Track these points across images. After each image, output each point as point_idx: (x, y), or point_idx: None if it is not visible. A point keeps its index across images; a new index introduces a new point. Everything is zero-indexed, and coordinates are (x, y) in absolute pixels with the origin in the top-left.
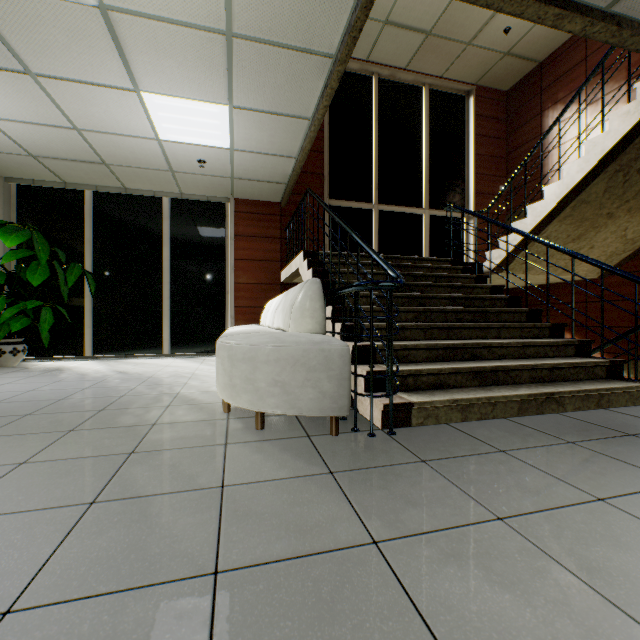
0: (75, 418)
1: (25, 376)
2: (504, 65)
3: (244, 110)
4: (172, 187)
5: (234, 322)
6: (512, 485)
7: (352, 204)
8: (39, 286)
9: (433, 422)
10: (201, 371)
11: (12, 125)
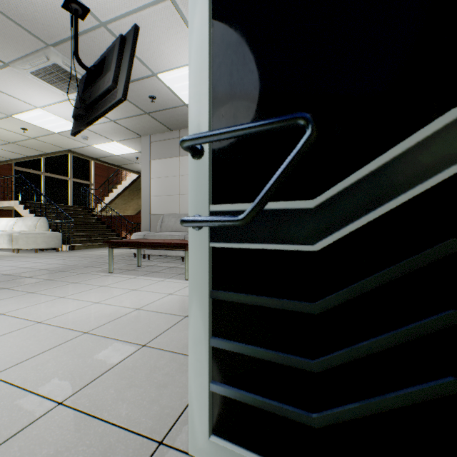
0: None
1: None
2: None
3: None
4: None
5: None
6: (94, 251)
7: (30, 170)
8: None
9: (80, 249)
10: None
11: None
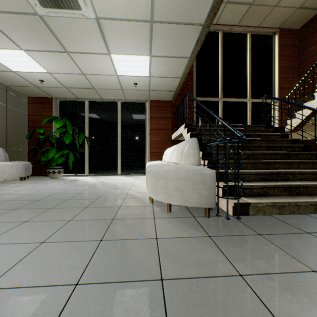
0: (87, 202)
1: (64, 182)
2: (297, 14)
3: (156, 57)
4: (122, 97)
5: (149, 159)
6: None
7: (208, 99)
8: (68, 144)
9: (261, 214)
10: (136, 182)
11: (59, 75)
